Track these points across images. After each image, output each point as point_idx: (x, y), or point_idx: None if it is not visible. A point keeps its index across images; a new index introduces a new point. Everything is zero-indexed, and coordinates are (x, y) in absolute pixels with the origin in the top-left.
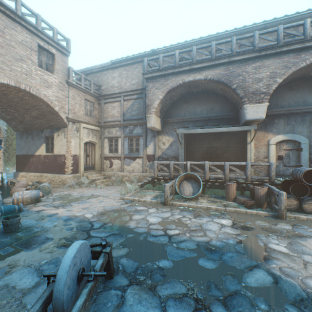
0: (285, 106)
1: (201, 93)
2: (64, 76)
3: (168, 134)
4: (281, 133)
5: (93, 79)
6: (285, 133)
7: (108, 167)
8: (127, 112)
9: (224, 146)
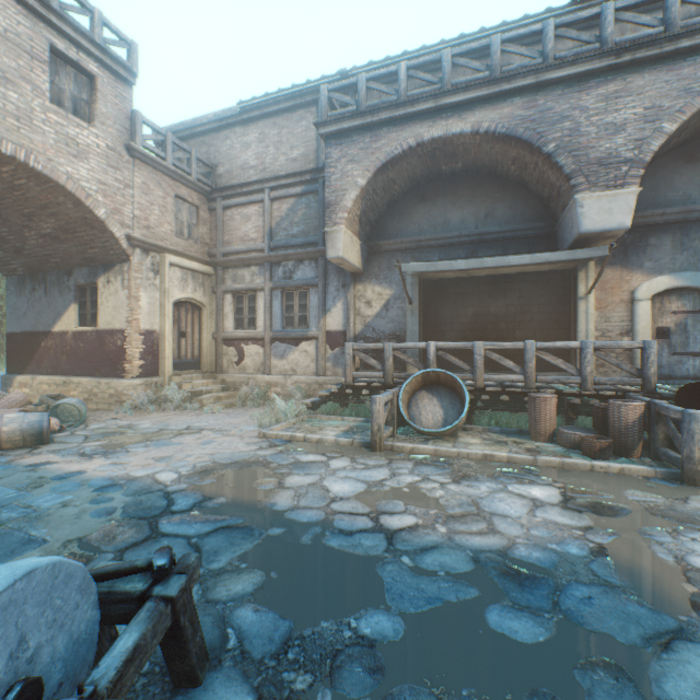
0: (676, 203)
1: (462, 177)
2: (121, 133)
3: (380, 281)
4: (666, 271)
5: (198, 151)
6: (677, 270)
7: (233, 364)
8: (279, 228)
9: (517, 312)
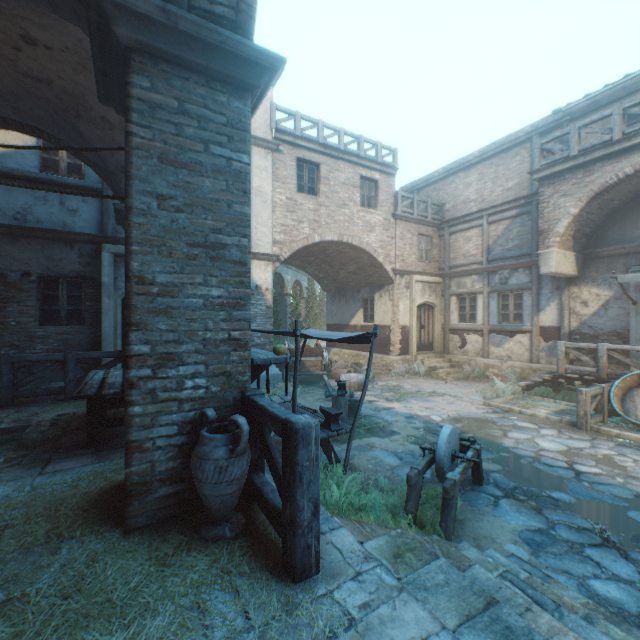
0: None
1: None
2: (389, 207)
3: (597, 283)
4: None
5: (430, 195)
6: None
7: (456, 348)
8: (495, 244)
9: None
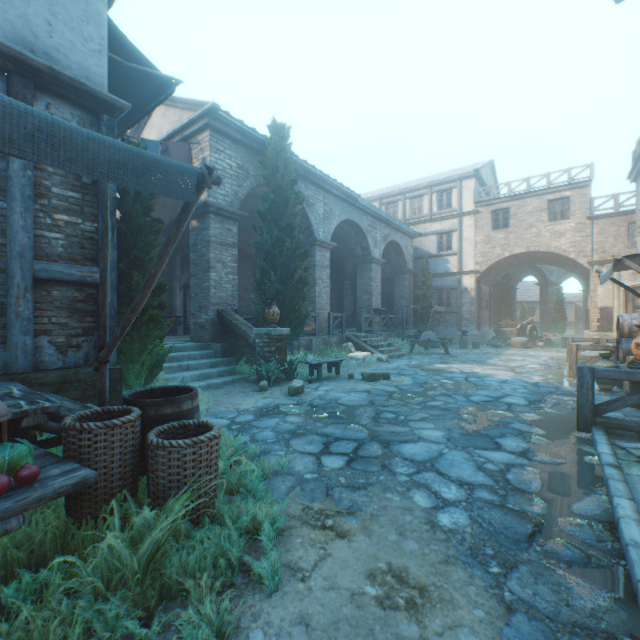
0: None
1: None
2: (583, 213)
3: None
4: None
5: None
6: None
7: None
8: None
9: None
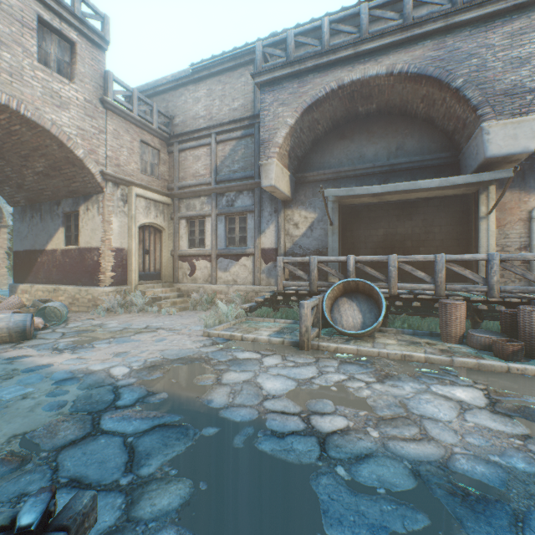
0: None
1: (375, 117)
2: (96, 89)
3: (306, 206)
4: None
5: (159, 106)
6: None
7: (187, 276)
8: (223, 165)
9: (421, 232)
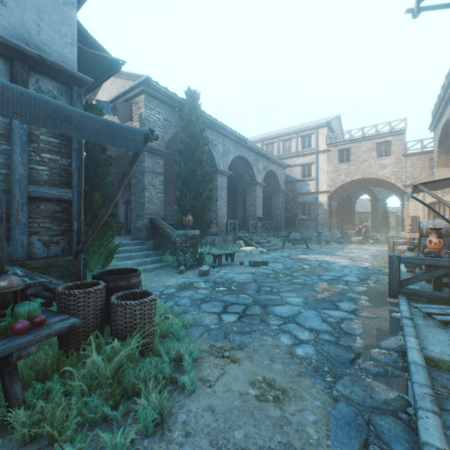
0: None
1: None
2: (400, 152)
3: None
4: None
5: None
6: None
7: None
8: None
9: None
